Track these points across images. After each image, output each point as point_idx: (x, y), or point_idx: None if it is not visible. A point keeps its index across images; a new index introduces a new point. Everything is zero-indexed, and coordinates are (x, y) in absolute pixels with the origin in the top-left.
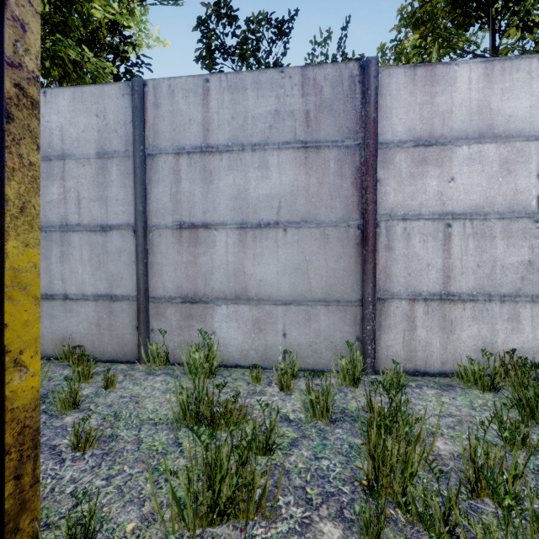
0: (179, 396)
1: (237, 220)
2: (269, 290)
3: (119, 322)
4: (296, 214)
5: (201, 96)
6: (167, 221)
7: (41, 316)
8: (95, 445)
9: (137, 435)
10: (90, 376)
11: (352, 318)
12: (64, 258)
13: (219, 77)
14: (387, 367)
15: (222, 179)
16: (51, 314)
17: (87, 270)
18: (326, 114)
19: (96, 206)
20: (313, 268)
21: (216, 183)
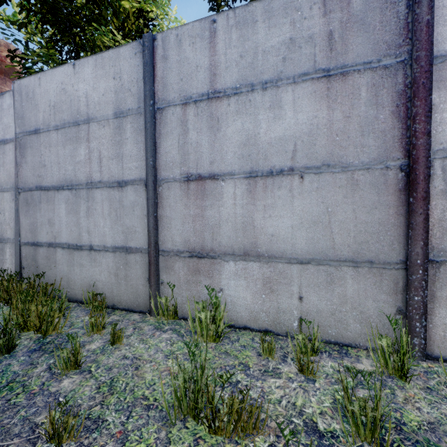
0: (174, 380)
1: (246, 168)
2: (281, 247)
3: (133, 274)
4: (316, 157)
5: (208, 39)
6: (175, 174)
7: (73, 264)
8: (75, 434)
9: (124, 425)
10: (101, 327)
11: (391, 284)
12: (89, 213)
13: (226, 15)
14: (444, 352)
15: (230, 125)
16: (80, 263)
17: (107, 224)
18: (355, 30)
19: (114, 164)
20: (337, 221)
21: (223, 130)
